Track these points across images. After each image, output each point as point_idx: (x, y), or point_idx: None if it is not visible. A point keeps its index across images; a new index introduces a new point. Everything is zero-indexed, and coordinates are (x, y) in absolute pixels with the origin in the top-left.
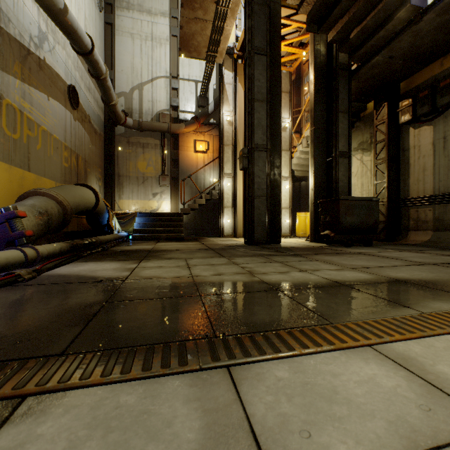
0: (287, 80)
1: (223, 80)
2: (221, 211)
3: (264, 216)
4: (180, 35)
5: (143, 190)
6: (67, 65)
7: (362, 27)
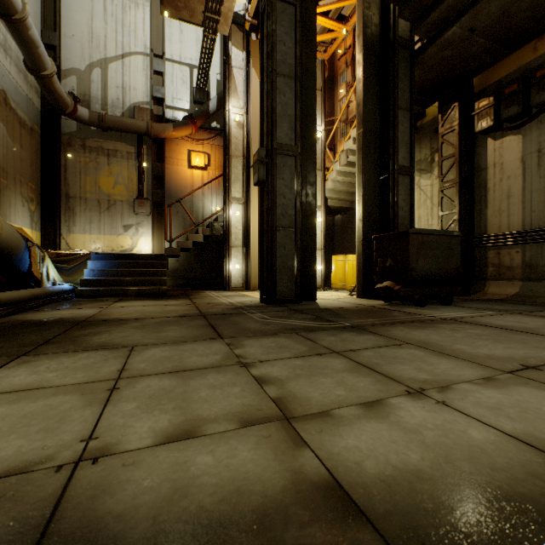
0: (319, 73)
1: (230, 61)
2: (226, 253)
3: (292, 258)
4: None
5: (109, 220)
6: None
7: None
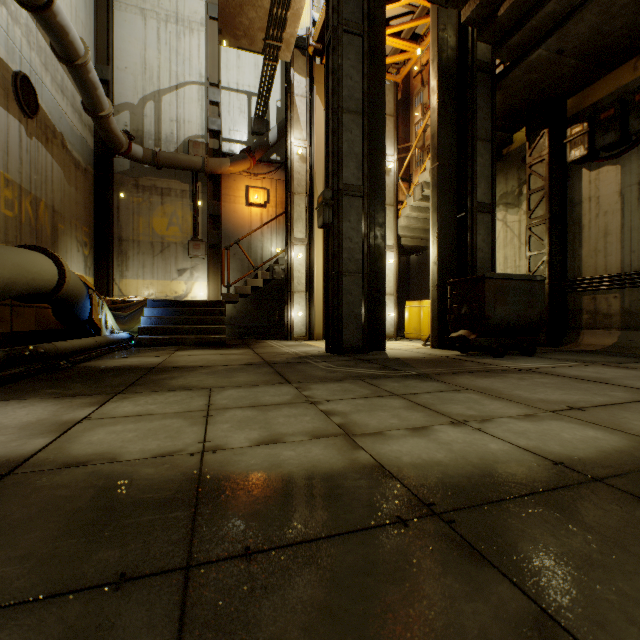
0: (390, 96)
1: (292, 89)
2: (288, 299)
3: (359, 305)
4: (219, 5)
5: (162, 263)
6: (12, 35)
7: None
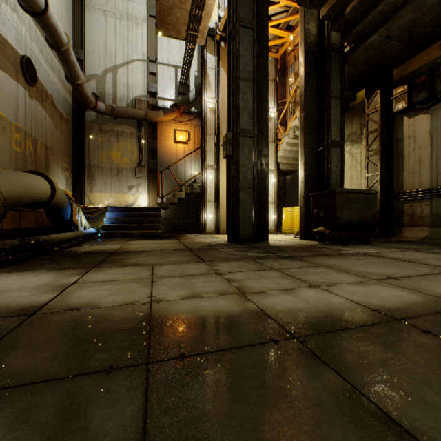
0: (272, 68)
1: (205, 64)
2: (202, 206)
3: (251, 210)
4: (156, 8)
5: (118, 182)
6: (20, 31)
7: (359, 0)
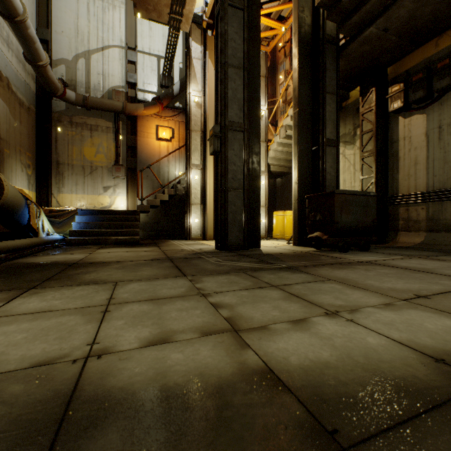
0: (263, 62)
1: (190, 53)
2: (187, 209)
3: (241, 213)
4: None
5: (91, 182)
6: None
7: None
